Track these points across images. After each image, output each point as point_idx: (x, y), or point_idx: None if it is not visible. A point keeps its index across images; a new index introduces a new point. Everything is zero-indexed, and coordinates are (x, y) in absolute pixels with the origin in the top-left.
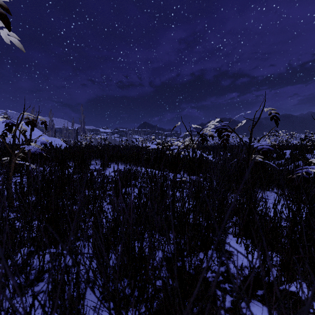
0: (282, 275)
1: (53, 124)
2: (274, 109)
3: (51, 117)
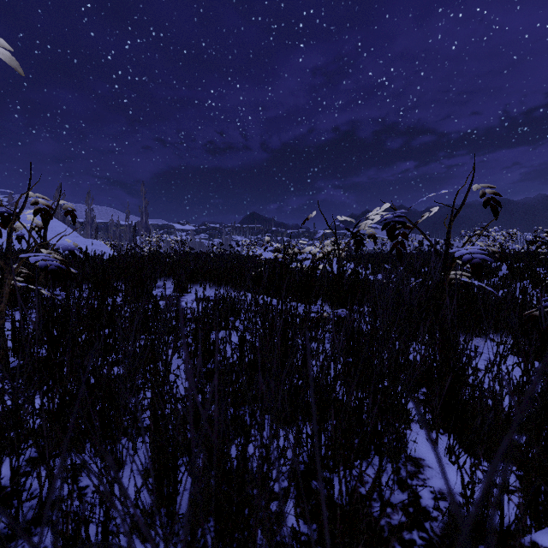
0: (528, 514)
1: (94, 216)
2: (491, 186)
3: (90, 205)
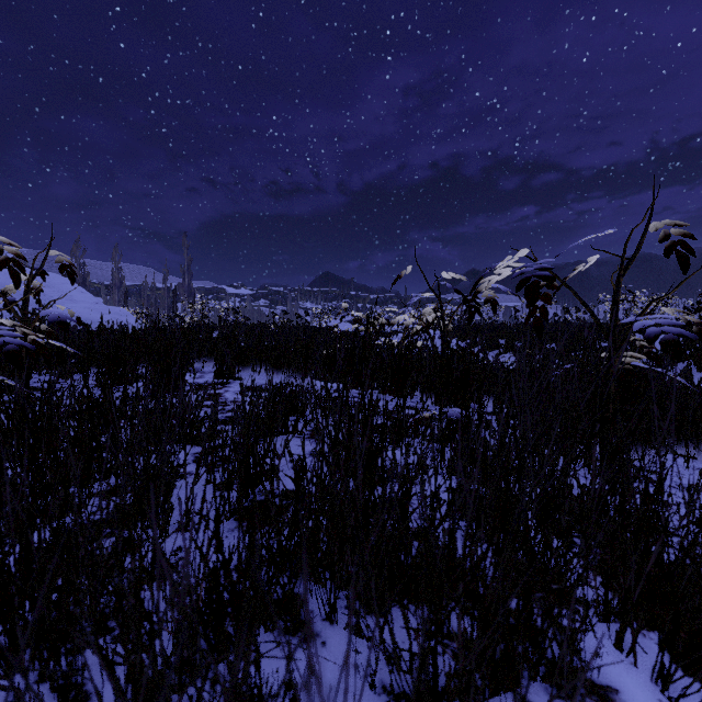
0: None
1: (123, 277)
2: (680, 224)
3: (118, 262)
